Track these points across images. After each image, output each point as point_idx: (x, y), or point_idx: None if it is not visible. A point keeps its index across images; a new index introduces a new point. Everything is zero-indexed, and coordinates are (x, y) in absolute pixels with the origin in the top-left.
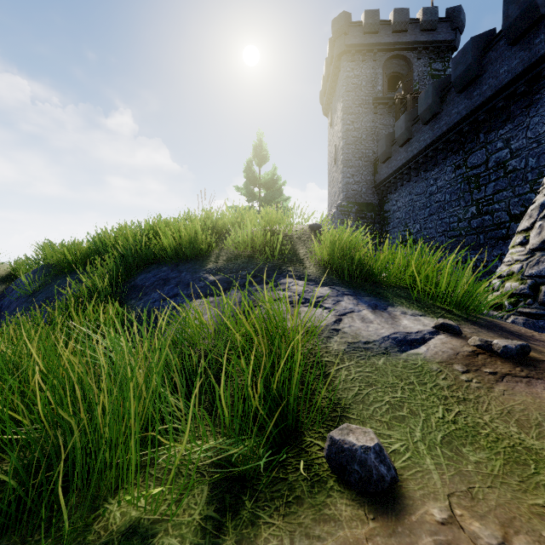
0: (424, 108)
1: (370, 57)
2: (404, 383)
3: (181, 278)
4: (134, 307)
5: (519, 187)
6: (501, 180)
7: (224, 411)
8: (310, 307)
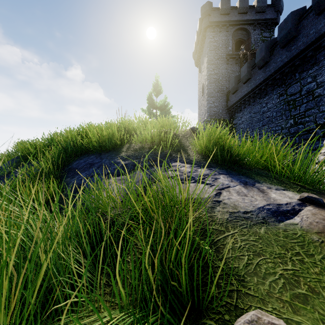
0: (259, 58)
1: (224, 29)
2: (290, 253)
3: (102, 163)
4: (68, 183)
5: (323, 106)
6: (310, 102)
7: (121, 290)
8: (195, 183)
